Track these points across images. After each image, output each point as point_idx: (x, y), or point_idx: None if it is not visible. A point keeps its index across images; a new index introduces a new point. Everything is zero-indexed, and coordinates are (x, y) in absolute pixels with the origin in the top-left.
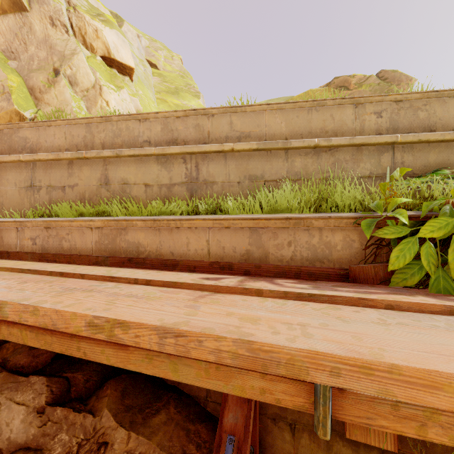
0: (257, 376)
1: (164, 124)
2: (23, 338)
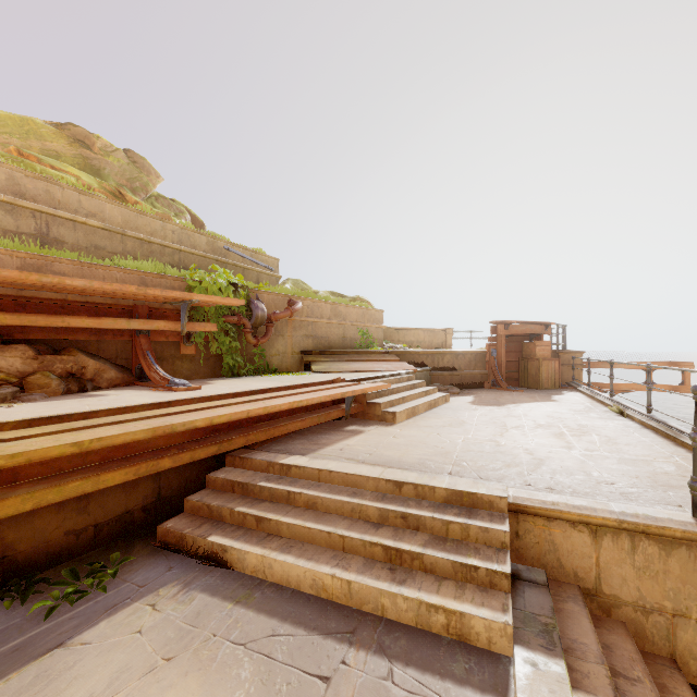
0: (163, 322)
1: (10, 175)
2: (1, 320)
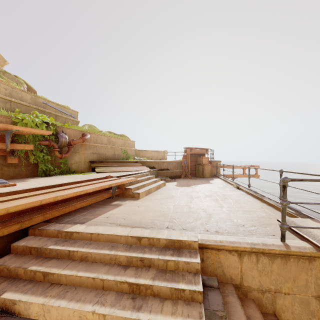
0: None
1: None
2: None
